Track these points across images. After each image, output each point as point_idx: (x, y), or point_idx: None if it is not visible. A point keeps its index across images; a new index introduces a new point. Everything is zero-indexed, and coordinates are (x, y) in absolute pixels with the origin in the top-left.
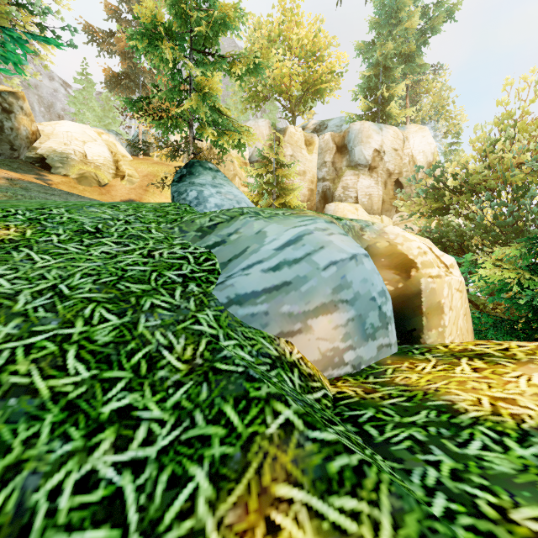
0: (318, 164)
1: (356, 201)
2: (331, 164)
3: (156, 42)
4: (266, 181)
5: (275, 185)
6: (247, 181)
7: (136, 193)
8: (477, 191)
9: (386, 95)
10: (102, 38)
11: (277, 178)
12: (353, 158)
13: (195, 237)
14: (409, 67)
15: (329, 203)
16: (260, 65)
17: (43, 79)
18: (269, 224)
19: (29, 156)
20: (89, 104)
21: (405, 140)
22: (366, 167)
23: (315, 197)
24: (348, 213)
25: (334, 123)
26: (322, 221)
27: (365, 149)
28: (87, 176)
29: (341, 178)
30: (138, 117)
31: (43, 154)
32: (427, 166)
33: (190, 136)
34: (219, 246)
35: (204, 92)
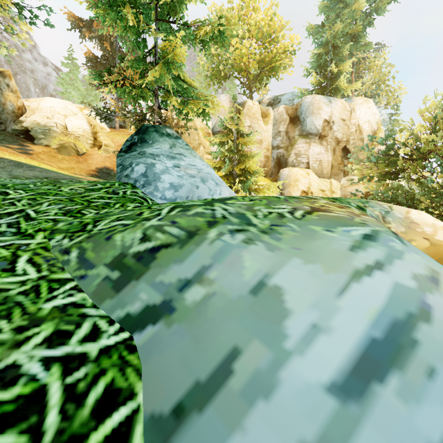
0: (273, 133)
1: (307, 166)
2: (285, 133)
3: (118, 7)
4: (227, 150)
5: (235, 152)
6: (210, 149)
7: (111, 161)
8: (427, 156)
9: (335, 71)
10: (83, 25)
11: (237, 146)
12: (305, 128)
13: (104, 284)
14: (355, 46)
15: (283, 168)
16: (224, 33)
17: (38, 65)
18: (283, 262)
19: (15, 129)
20: (75, 84)
21: (352, 111)
22: (316, 136)
23: (270, 162)
24: (300, 177)
25: (286, 97)
26: (402, 244)
27: (316, 119)
28: (67, 146)
29: (294, 146)
30: (99, 84)
31: (27, 126)
32: (372, 134)
33: (155, 106)
34: (156, 324)
35: (168, 59)
